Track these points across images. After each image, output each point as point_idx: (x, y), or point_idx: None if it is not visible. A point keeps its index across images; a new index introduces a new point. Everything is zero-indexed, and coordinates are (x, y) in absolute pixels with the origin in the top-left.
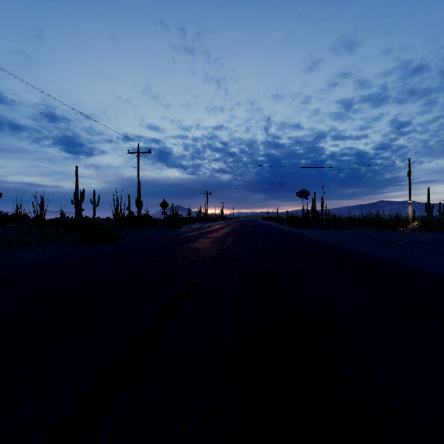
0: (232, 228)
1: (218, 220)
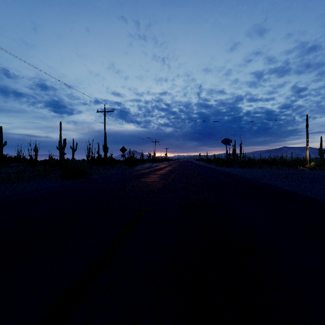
0: (174, 167)
1: (163, 161)
